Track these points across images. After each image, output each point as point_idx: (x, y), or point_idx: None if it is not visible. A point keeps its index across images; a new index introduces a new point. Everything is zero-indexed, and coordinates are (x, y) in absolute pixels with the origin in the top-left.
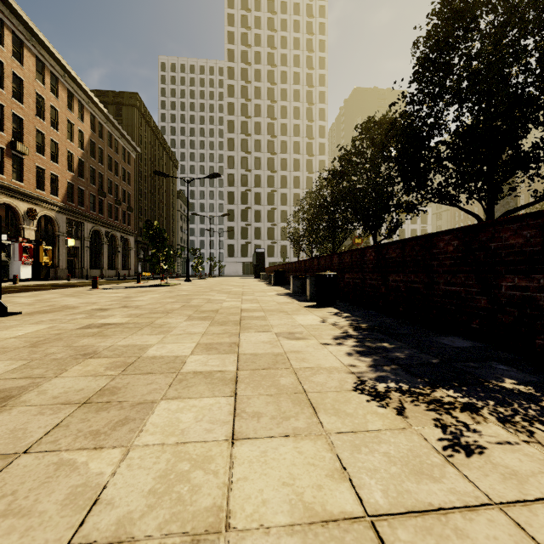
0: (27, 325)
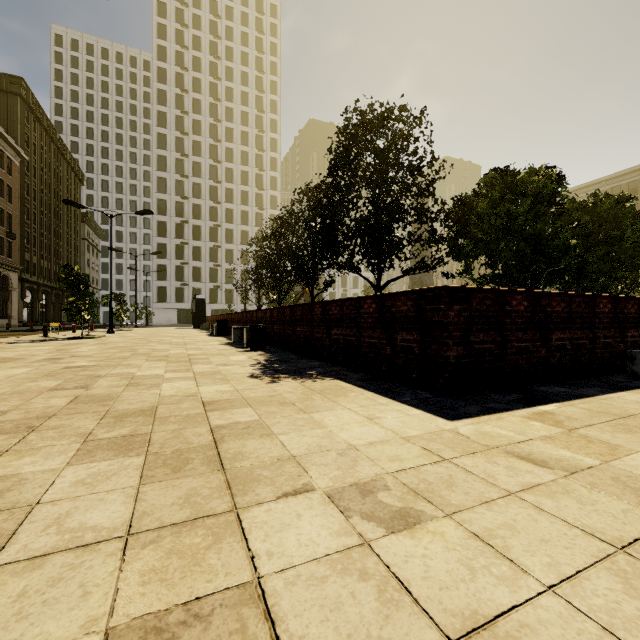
0: (8, 369)
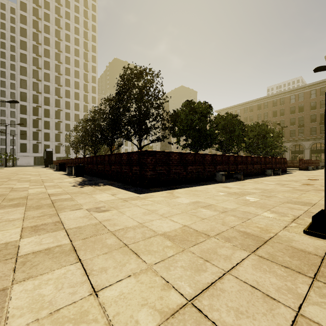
0: None
